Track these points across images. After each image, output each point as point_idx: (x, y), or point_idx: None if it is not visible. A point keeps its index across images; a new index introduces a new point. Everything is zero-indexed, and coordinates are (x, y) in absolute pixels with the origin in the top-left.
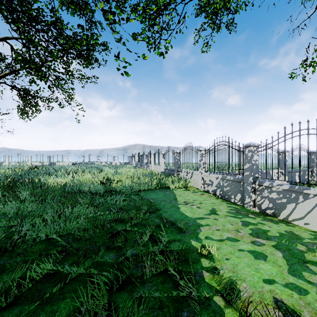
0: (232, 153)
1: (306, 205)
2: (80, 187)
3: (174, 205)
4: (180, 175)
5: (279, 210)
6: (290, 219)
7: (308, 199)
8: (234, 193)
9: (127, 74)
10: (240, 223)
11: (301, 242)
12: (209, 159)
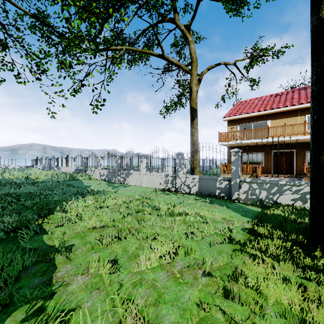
0: (112, 159)
1: (130, 177)
2: (14, 180)
3: (81, 184)
4: (87, 172)
5: (125, 181)
6: (127, 183)
7: (131, 175)
8: (113, 178)
9: (53, 117)
10: (107, 185)
11: (121, 186)
12: (104, 162)
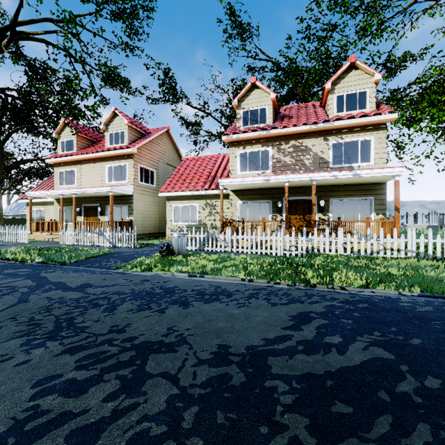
0: None
1: None
2: None
3: None
4: (443, 229)
5: None
6: None
7: None
8: None
9: (413, 184)
10: None
11: None
12: None
